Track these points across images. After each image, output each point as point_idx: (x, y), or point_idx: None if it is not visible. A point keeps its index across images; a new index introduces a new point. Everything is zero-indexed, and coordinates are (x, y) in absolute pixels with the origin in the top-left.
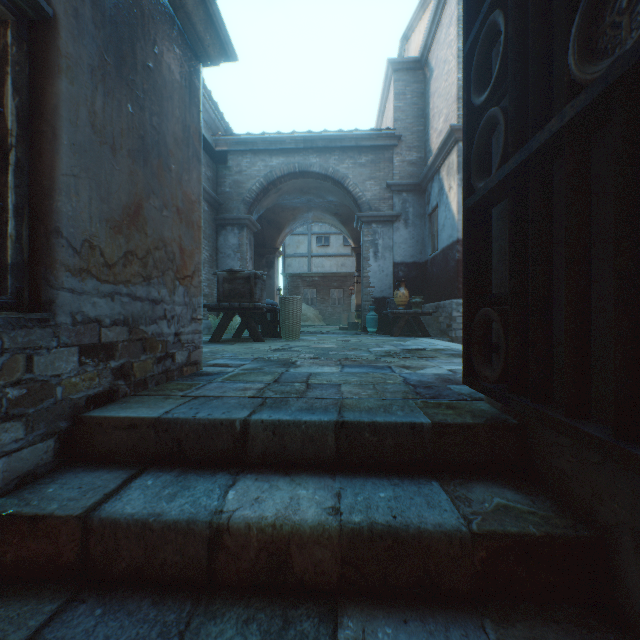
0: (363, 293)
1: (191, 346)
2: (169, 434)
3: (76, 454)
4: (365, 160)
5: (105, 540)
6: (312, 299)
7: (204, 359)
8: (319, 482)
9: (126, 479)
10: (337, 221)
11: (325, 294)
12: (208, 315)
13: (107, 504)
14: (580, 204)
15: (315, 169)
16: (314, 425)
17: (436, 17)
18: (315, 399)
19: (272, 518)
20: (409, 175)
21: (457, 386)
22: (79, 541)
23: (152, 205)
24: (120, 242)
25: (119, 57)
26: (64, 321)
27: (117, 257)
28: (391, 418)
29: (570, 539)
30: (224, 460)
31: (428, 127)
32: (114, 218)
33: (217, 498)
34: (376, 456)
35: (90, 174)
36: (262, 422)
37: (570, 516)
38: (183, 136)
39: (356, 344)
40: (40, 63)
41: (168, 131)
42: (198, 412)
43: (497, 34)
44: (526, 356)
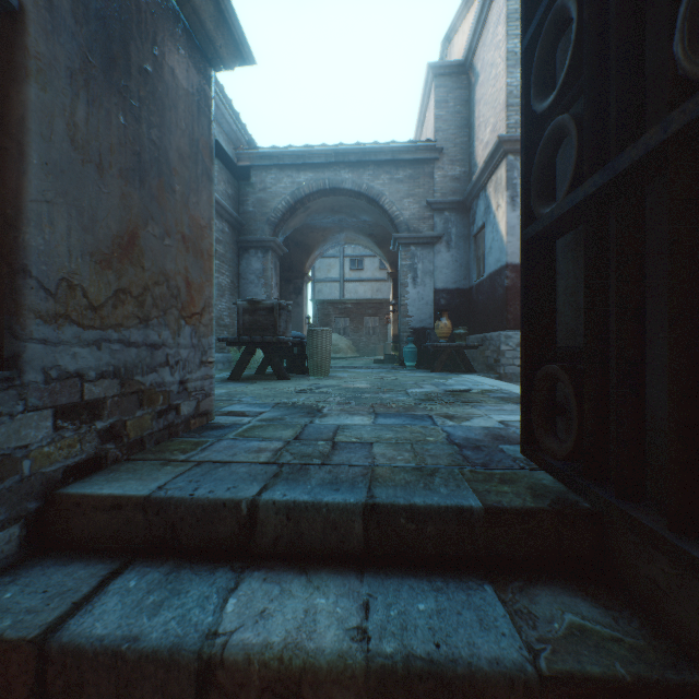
0: (400, 323)
1: (200, 394)
2: (161, 517)
3: (49, 540)
4: (403, 175)
5: (66, 672)
6: (344, 328)
7: (218, 404)
8: (342, 585)
9: (104, 578)
10: (372, 243)
11: (359, 322)
12: (229, 348)
13: (73, 620)
14: (691, 244)
15: (347, 186)
16: (337, 508)
17: (482, 15)
18: (341, 467)
19: (279, 646)
20: (452, 192)
21: (511, 446)
22: (34, 672)
23: (151, 233)
24: (109, 279)
25: (108, 58)
26: (33, 379)
27: (105, 297)
28: (433, 499)
29: (672, 687)
30: (227, 550)
31: (473, 138)
32: (101, 251)
33: (213, 611)
34: (414, 548)
35: (69, 199)
36: (274, 504)
37: (667, 646)
38: (190, 151)
39: (392, 383)
40: (2, 65)
41: (171, 146)
42: (198, 487)
43: (565, 23)
44: (606, 432)
